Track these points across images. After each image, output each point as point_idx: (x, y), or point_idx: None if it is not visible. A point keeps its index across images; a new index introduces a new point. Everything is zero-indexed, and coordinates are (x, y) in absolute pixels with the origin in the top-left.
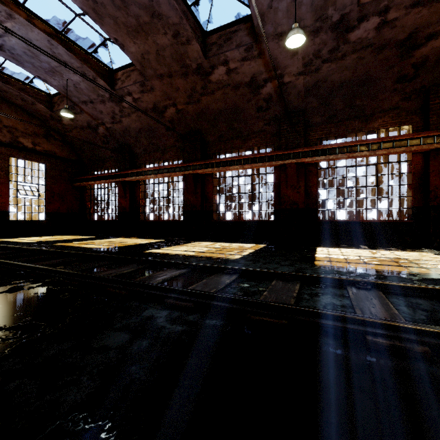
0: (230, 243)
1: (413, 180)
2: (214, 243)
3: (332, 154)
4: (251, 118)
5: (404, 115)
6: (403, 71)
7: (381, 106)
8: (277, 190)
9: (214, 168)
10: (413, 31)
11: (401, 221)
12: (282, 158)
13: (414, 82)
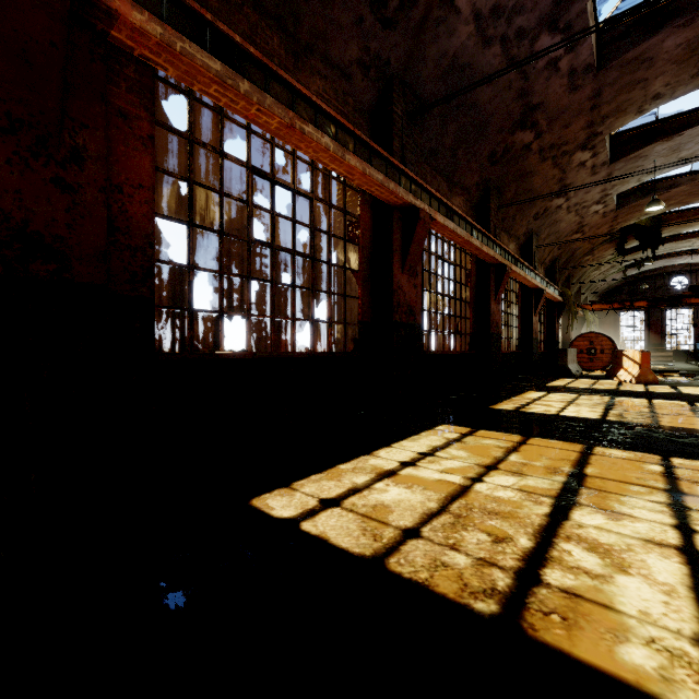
0: (370, 448)
1: (472, 298)
2: (354, 471)
3: (456, 225)
4: (346, 2)
5: (469, 207)
6: (499, 147)
7: (465, 180)
8: (366, 268)
9: (241, 78)
10: (540, 103)
11: (471, 352)
12: (410, 188)
13: (492, 168)
